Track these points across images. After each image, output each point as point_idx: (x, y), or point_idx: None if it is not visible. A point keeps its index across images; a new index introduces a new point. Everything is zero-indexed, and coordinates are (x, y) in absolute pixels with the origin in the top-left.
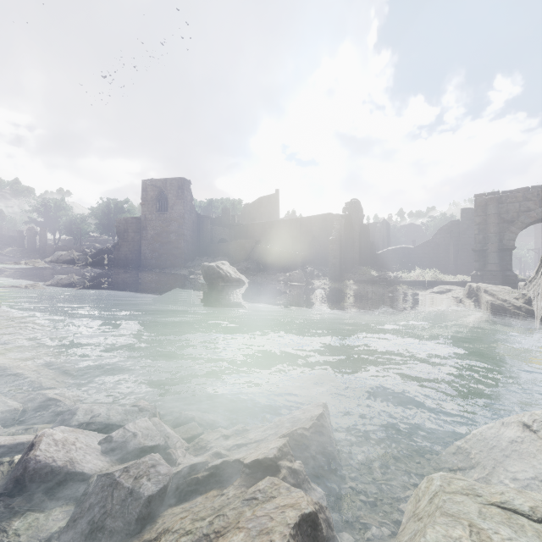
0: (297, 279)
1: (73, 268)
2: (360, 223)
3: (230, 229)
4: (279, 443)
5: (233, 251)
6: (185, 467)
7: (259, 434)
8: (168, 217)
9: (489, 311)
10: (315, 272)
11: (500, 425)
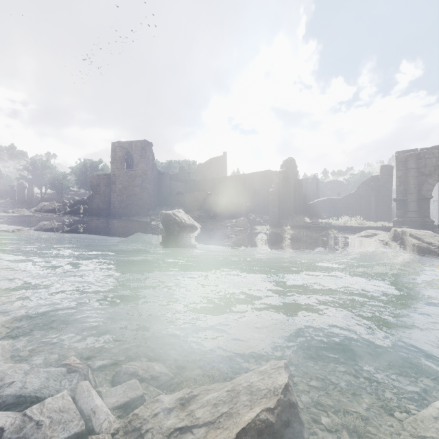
0: (242, 225)
1: (53, 216)
2: (295, 178)
3: (186, 183)
4: None
5: (188, 201)
6: None
7: (208, 414)
8: (134, 173)
9: (415, 252)
10: (257, 219)
11: None
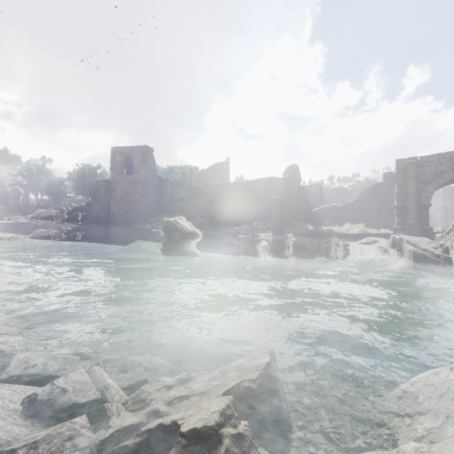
0: (245, 233)
1: (51, 224)
2: (298, 185)
3: (188, 190)
4: (221, 404)
5: (189, 208)
6: (115, 433)
7: (203, 386)
8: (134, 179)
9: (411, 259)
10: (260, 226)
11: (449, 371)
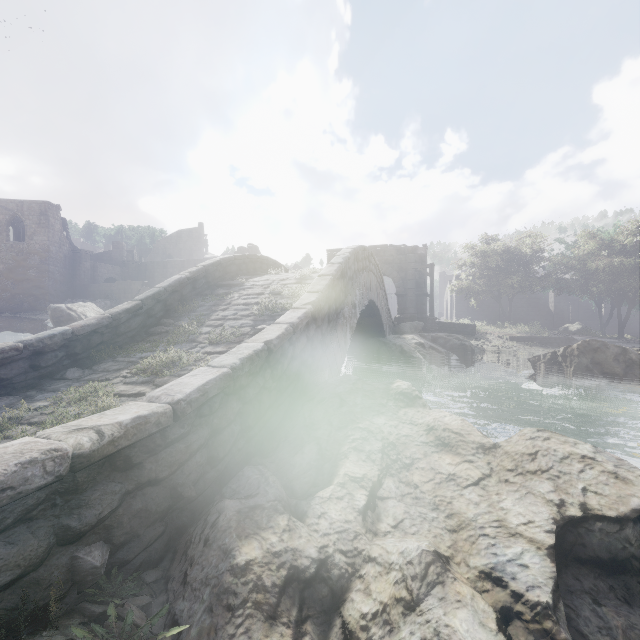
0: None
1: None
2: None
3: (124, 266)
4: None
5: (117, 292)
6: None
7: None
8: (26, 248)
9: None
10: None
11: None
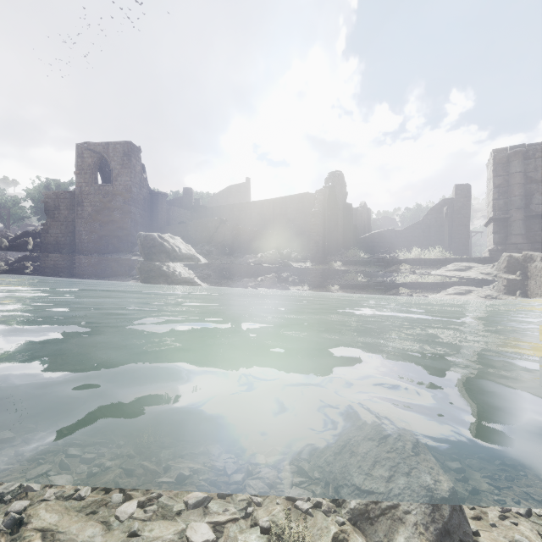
0: (271, 261)
1: None
2: (343, 200)
3: (193, 212)
4: None
5: (193, 232)
6: None
7: None
8: (111, 190)
9: None
10: (293, 254)
11: None
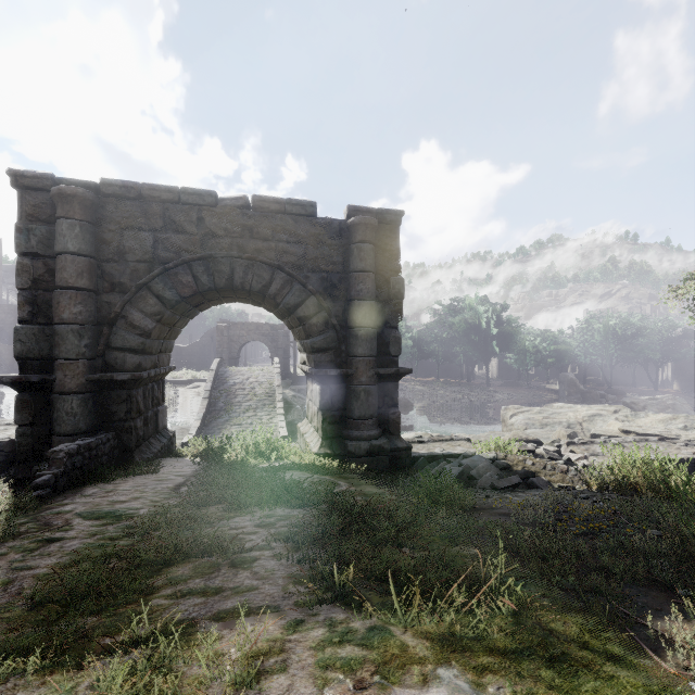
0: None
1: None
2: None
3: None
4: None
5: None
6: None
7: None
8: None
9: None
10: None
11: None
